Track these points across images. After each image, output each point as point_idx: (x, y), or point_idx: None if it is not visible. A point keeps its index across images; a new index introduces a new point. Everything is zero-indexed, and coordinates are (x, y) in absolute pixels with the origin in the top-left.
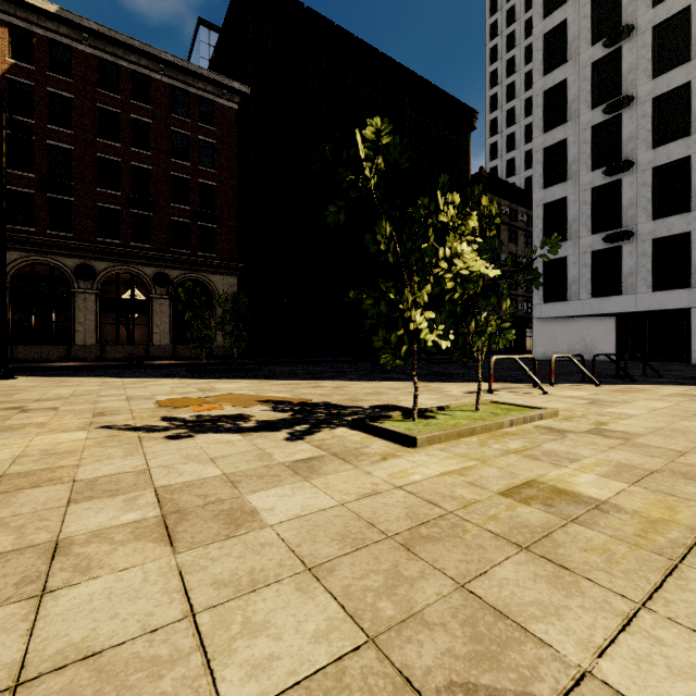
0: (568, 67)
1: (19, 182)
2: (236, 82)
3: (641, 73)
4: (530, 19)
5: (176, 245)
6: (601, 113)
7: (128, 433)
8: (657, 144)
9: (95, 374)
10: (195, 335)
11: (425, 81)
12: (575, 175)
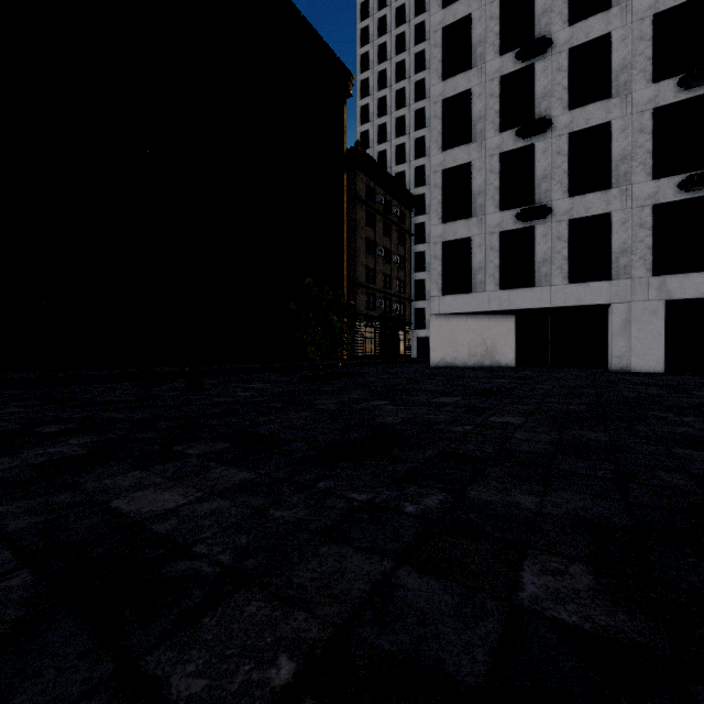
0: (472, 0)
1: None
2: None
3: (556, 16)
4: (400, 7)
5: None
6: (512, 61)
7: None
8: (572, 106)
9: None
10: None
11: (294, 5)
12: (481, 136)
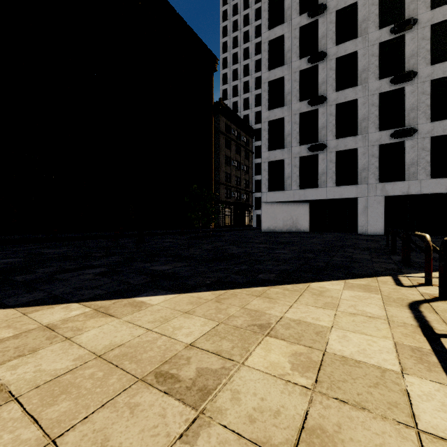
0: (284, 27)
1: None
2: None
3: (329, 40)
4: (246, 15)
5: None
6: (306, 63)
7: None
8: (338, 89)
9: None
10: None
11: (183, 19)
12: (289, 103)
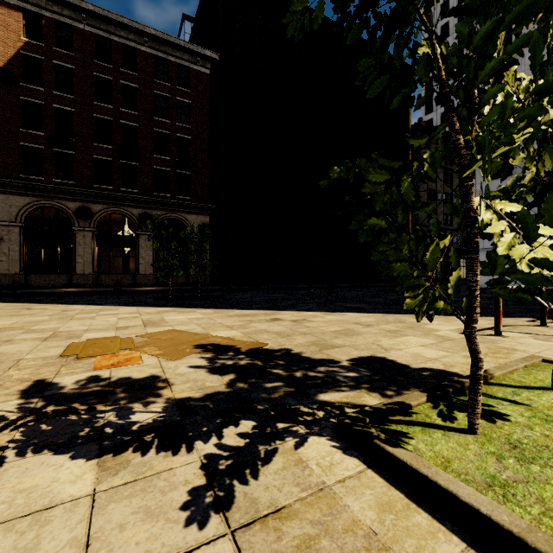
0: None
1: (31, 139)
2: (208, 50)
3: None
4: None
5: (158, 189)
6: None
7: None
8: None
9: (71, 301)
10: (161, 264)
11: None
12: None
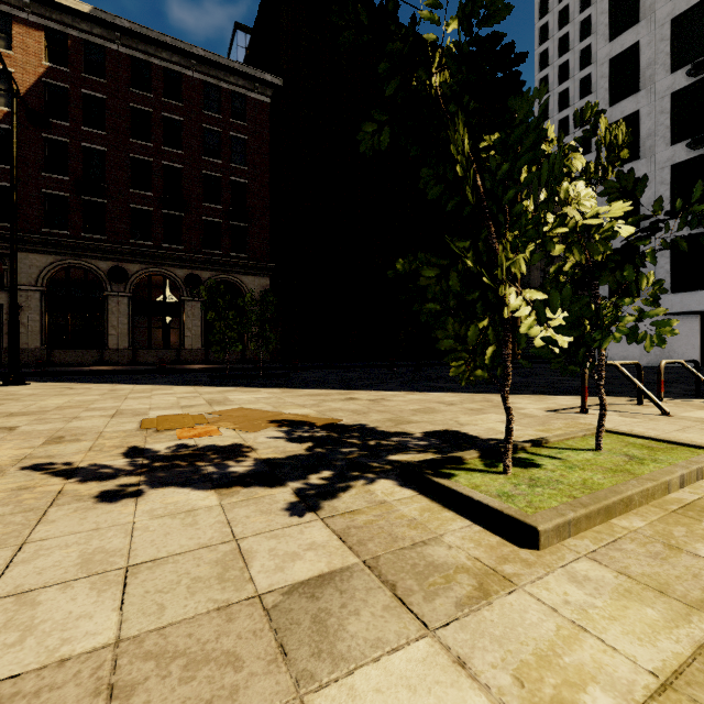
0: (641, 28)
1: (54, 185)
2: (268, 74)
3: None
4: None
5: (208, 245)
6: (684, 76)
7: (52, 482)
8: None
9: (112, 380)
10: (217, 337)
11: None
12: (650, 152)
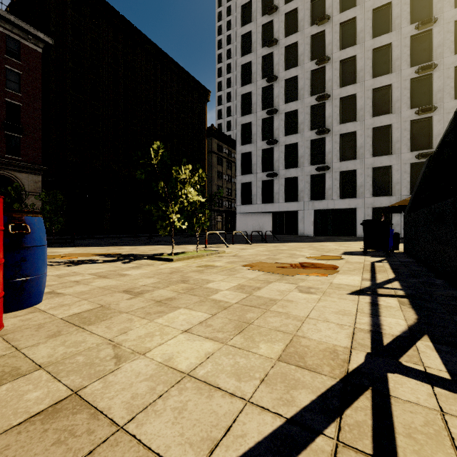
0: (252, 86)
1: None
2: (41, 32)
3: (280, 99)
4: None
5: None
6: (266, 113)
7: None
8: (286, 134)
9: None
10: None
11: (180, 66)
12: (255, 141)
